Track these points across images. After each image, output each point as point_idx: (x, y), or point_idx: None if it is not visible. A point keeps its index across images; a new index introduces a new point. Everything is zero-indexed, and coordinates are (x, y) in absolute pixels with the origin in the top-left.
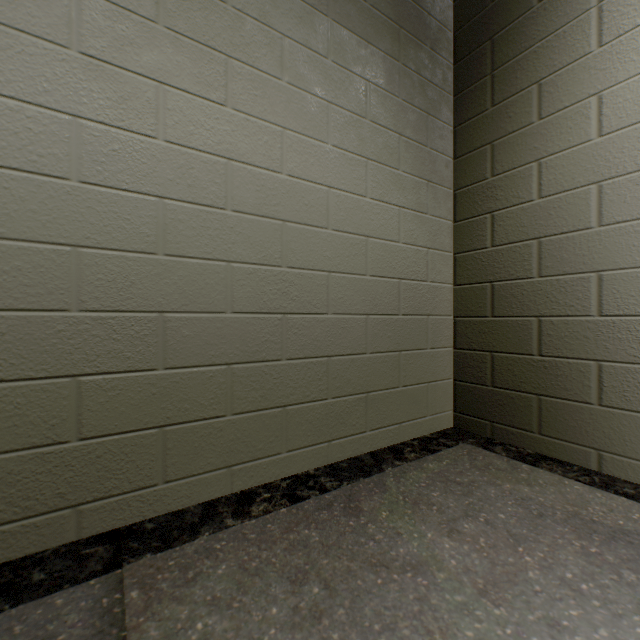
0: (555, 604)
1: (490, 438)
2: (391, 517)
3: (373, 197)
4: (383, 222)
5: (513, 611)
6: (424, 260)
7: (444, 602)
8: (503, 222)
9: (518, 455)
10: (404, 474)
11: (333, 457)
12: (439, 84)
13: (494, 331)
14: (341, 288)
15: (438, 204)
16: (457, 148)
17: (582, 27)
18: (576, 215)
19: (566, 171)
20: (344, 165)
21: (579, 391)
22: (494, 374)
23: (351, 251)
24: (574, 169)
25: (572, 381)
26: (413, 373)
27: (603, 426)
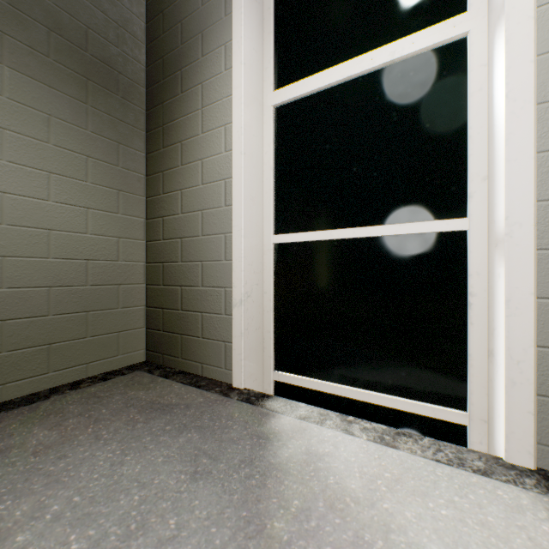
0: (76, 448)
1: (162, 365)
2: (18, 427)
3: (57, 201)
4: (69, 219)
5: (44, 457)
6: (115, 246)
7: (1, 463)
8: (168, 225)
9: (166, 373)
10: (64, 398)
11: (9, 396)
12: (132, 123)
13: (164, 295)
14: (19, 268)
15: (131, 207)
16: (148, 169)
17: (197, 118)
18: (195, 227)
19: (191, 200)
20: (23, 176)
21: (196, 330)
22: (164, 323)
23: (31, 240)
24: (194, 200)
25: (193, 325)
26: (103, 326)
27: (203, 349)
